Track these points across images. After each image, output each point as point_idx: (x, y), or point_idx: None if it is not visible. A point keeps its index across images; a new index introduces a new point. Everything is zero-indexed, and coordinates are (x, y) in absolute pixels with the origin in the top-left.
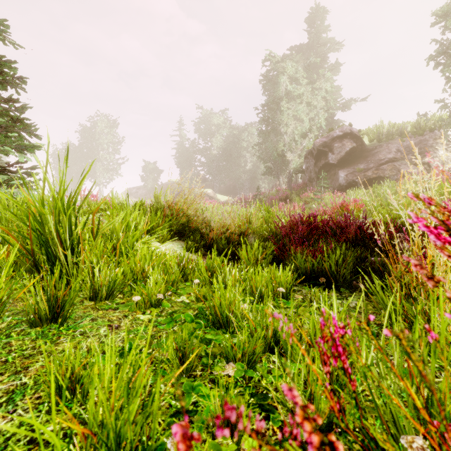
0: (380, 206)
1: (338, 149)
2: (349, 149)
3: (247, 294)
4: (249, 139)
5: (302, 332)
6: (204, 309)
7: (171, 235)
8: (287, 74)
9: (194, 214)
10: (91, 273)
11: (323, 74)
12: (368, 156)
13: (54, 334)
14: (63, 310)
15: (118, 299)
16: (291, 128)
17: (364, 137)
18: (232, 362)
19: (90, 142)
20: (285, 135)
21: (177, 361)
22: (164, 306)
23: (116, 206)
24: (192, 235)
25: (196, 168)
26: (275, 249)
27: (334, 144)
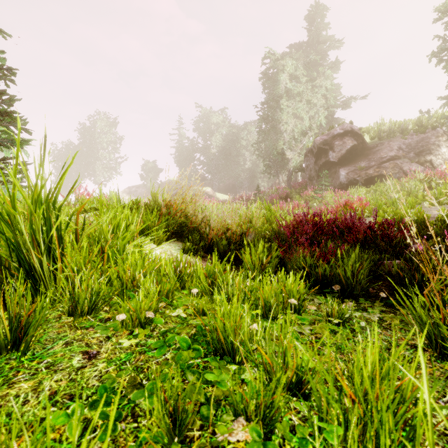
0: (385, 205)
1: (339, 146)
2: (350, 146)
3: (259, 317)
4: (249, 138)
5: (343, 382)
6: (203, 327)
7: (168, 235)
8: (287, 72)
9: (192, 213)
10: (73, 281)
11: (322, 72)
12: (370, 154)
13: (12, 367)
14: (27, 335)
15: (102, 312)
16: (291, 126)
17: (365, 134)
18: (241, 417)
19: (90, 141)
20: (284, 133)
21: (167, 418)
22: (156, 323)
23: (105, 204)
24: (190, 235)
25: (195, 166)
26: (281, 252)
27: (334, 142)
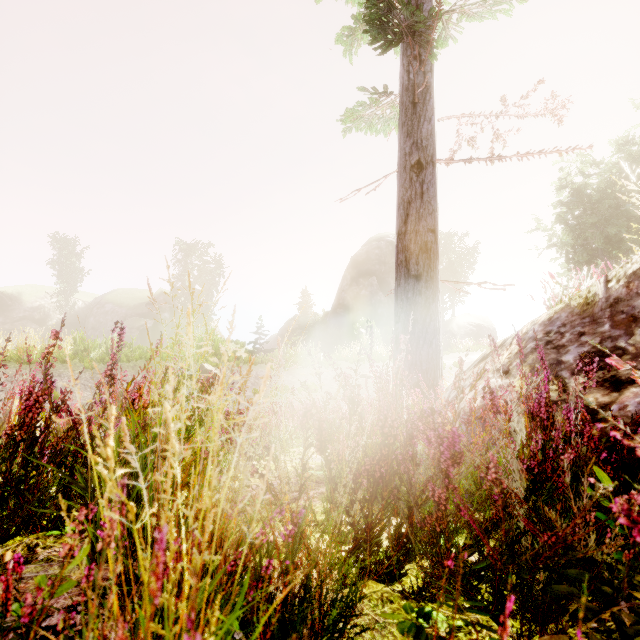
0: None
1: None
2: None
3: None
4: None
5: None
6: None
7: None
8: None
9: None
10: None
11: None
12: (6, 312)
13: None
14: None
15: None
16: None
17: None
18: None
19: None
20: None
21: None
22: None
23: None
24: None
25: None
26: None
27: None
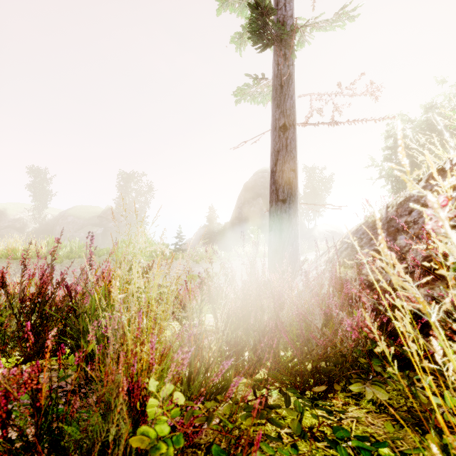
0: None
1: None
2: None
3: None
4: None
5: None
6: None
7: None
8: None
9: None
10: None
11: None
12: None
13: None
14: None
15: None
16: None
17: None
18: None
19: None
20: None
21: None
22: None
23: None
24: None
25: None
26: None
27: None
